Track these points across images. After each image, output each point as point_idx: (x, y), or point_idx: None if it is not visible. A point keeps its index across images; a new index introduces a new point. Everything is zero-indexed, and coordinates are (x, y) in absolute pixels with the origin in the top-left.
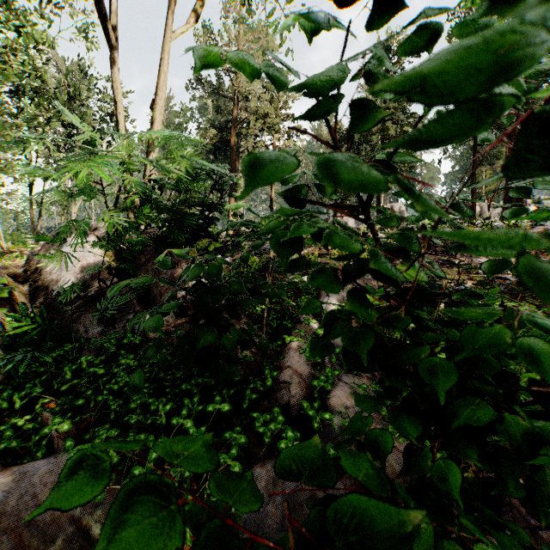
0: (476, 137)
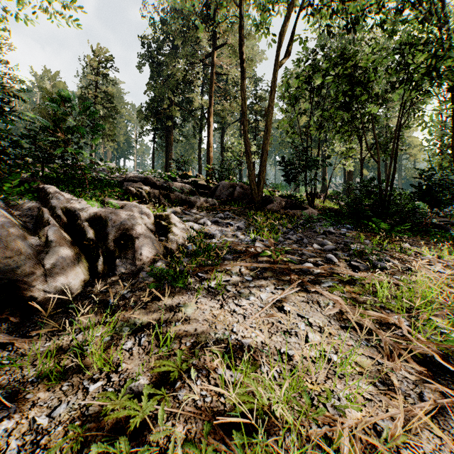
0: (154, 133)
